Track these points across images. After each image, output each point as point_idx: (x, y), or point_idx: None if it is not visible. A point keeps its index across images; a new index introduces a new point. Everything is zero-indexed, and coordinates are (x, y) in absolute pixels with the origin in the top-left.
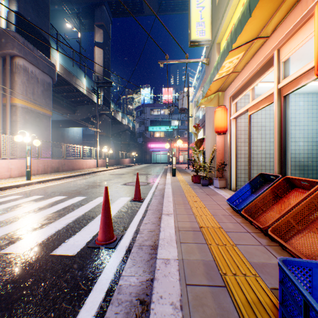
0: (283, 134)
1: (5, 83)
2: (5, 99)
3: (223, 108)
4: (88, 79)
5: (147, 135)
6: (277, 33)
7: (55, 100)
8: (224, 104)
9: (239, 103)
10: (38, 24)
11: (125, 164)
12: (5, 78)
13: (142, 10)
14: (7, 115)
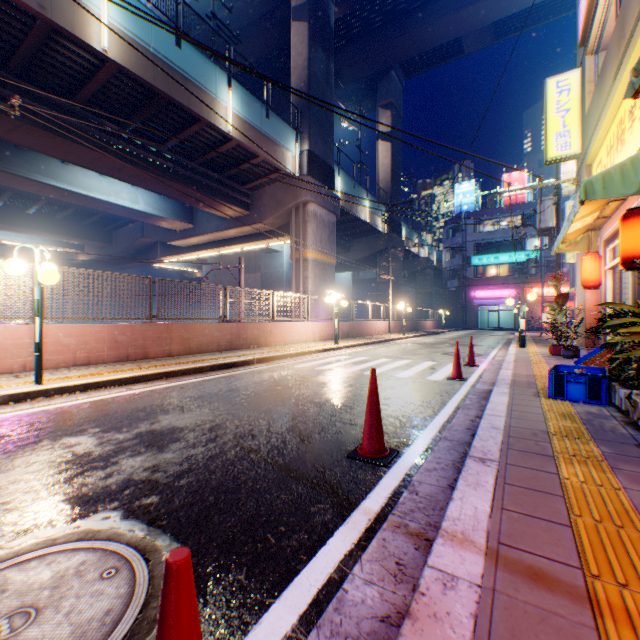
0: (637, 299)
1: (297, 235)
2: (296, 253)
3: (592, 256)
4: (371, 198)
5: (468, 274)
6: (629, 200)
7: None
8: (598, 247)
9: None
10: (324, 154)
11: (426, 329)
12: (297, 230)
13: (460, 48)
14: (299, 272)
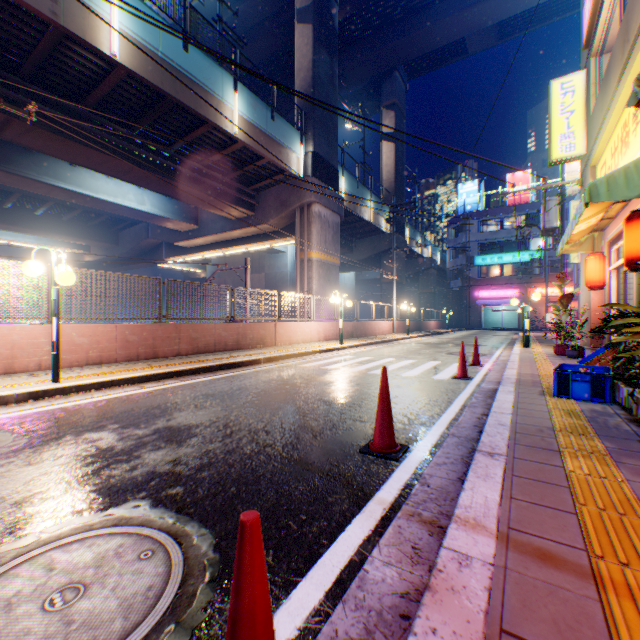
0: None
1: (301, 235)
2: (301, 253)
3: (596, 256)
4: (374, 198)
5: (471, 273)
6: (633, 202)
7: None
8: (602, 248)
9: None
10: (328, 155)
11: (430, 329)
12: (301, 230)
13: (463, 49)
14: (304, 272)
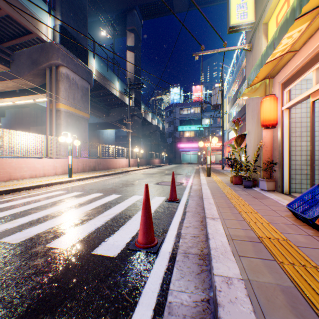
0: None
1: (52, 90)
2: (51, 105)
3: (272, 97)
4: (121, 82)
5: (177, 135)
6: None
7: (92, 104)
8: (273, 92)
9: (293, 90)
10: (78, 35)
11: (155, 164)
12: (52, 86)
13: (172, 8)
14: (53, 119)
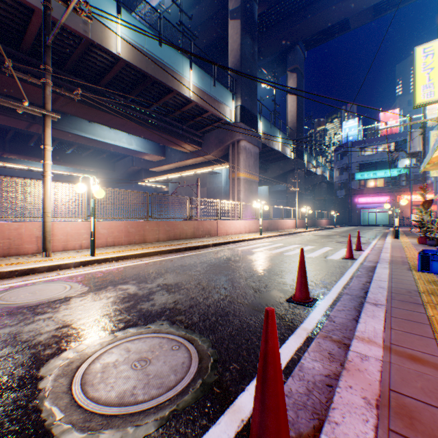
0: None
1: (232, 162)
2: (232, 174)
3: None
4: (282, 135)
5: (352, 185)
6: None
7: None
8: None
9: None
10: (251, 107)
11: (321, 225)
12: (232, 159)
13: (347, 25)
14: (234, 187)
